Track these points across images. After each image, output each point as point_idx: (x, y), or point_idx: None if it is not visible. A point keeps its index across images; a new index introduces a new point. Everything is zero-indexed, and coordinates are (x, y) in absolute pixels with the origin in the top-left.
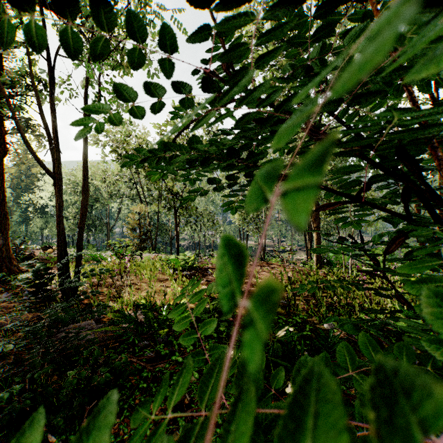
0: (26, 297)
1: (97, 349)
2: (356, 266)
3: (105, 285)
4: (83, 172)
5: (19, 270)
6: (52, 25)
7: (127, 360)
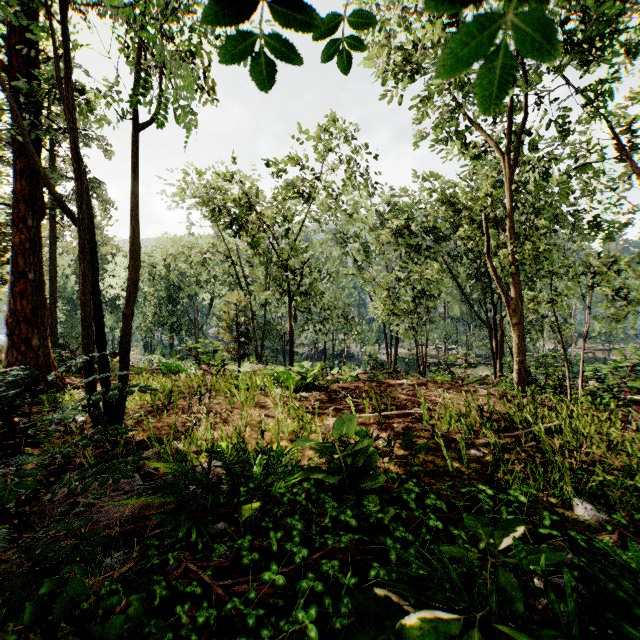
0: (55, 426)
1: (77, 573)
2: (588, 391)
3: (176, 411)
4: (131, 223)
5: (63, 384)
6: (96, 3)
7: (140, 611)
